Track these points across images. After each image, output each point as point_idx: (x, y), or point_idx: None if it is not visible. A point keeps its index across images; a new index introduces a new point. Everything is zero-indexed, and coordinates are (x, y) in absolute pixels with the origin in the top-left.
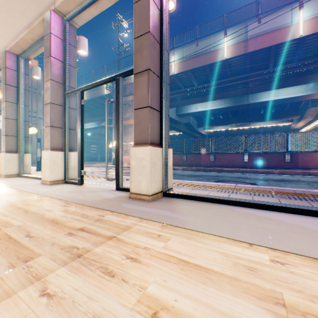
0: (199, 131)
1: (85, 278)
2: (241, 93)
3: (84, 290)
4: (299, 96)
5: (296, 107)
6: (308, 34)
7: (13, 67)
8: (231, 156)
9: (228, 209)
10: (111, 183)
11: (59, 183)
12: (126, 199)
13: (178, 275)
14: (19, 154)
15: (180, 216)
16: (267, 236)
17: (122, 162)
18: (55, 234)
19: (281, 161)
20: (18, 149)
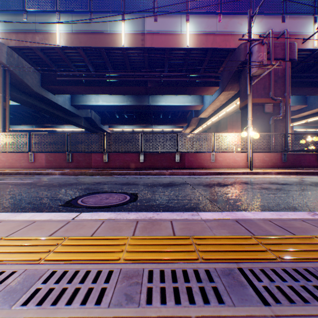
0: (106, 129)
1: None
2: (142, 92)
3: None
4: (188, 105)
5: (186, 116)
6: (193, 47)
7: None
8: (129, 156)
9: None
10: None
11: None
12: None
13: None
14: None
15: None
16: None
17: None
18: None
19: (174, 161)
20: None
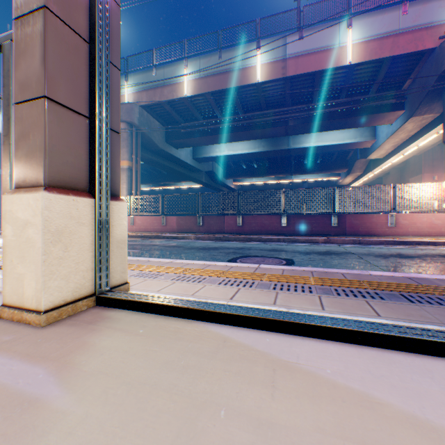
0: (229, 184)
1: None
2: (281, 133)
3: None
4: (348, 143)
5: (345, 157)
6: (359, 62)
7: None
8: (267, 219)
9: (214, 342)
10: None
11: None
12: None
13: None
14: None
15: (58, 392)
16: None
17: None
18: None
19: (329, 226)
20: None
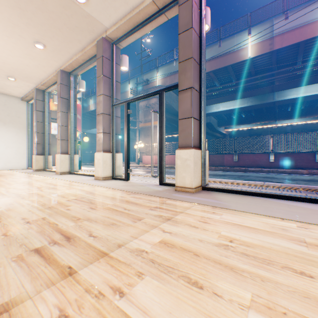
0: (220, 130)
1: (181, 228)
2: (266, 91)
3: (185, 232)
4: None
5: None
6: None
7: (65, 83)
8: (256, 156)
9: (261, 200)
10: (150, 180)
11: (108, 179)
12: (173, 191)
13: (236, 229)
14: (70, 155)
15: (223, 202)
16: (295, 215)
17: (145, 162)
18: (142, 209)
19: (311, 161)
20: (69, 151)
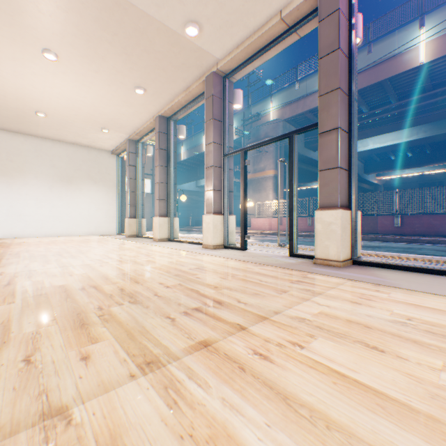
0: (369, 179)
1: (339, 302)
2: None
3: (346, 306)
4: None
5: None
6: None
7: (164, 131)
8: (435, 219)
9: None
10: (273, 250)
11: (219, 248)
12: (311, 264)
13: (414, 309)
14: (169, 218)
15: (388, 280)
16: None
17: (255, 227)
18: (281, 282)
19: None
20: (168, 213)
